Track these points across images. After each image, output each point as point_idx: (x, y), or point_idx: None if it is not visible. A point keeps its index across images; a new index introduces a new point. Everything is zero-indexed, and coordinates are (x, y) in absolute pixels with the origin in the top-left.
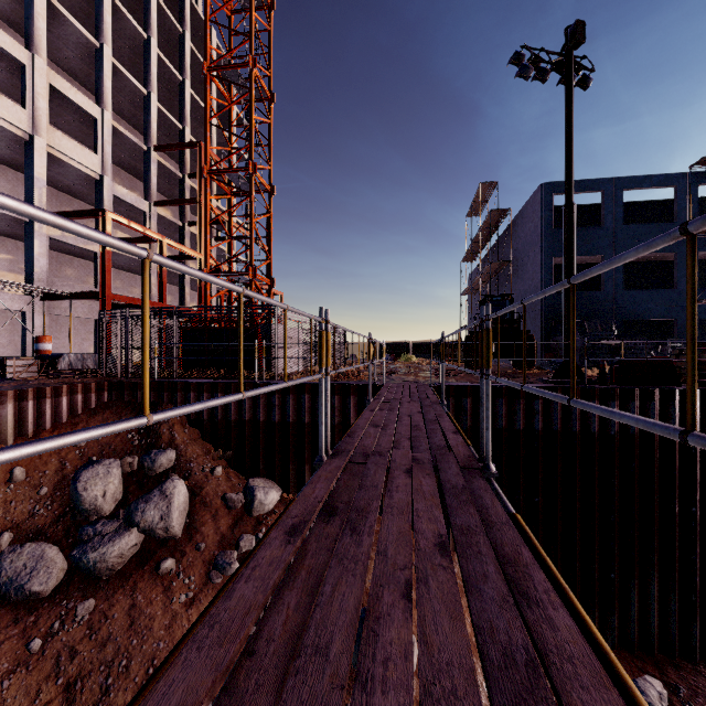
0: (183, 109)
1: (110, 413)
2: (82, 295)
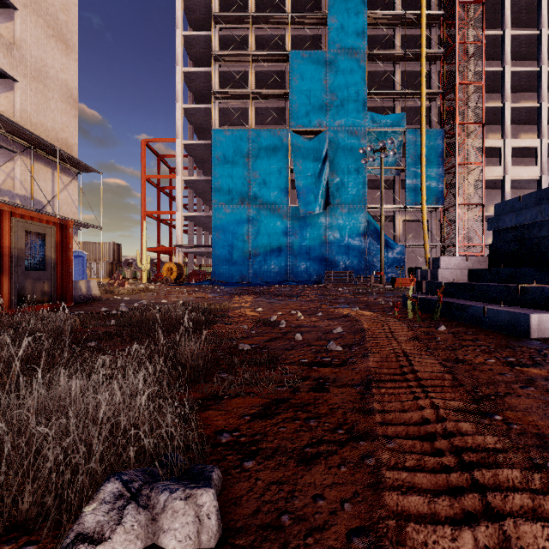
0: None
1: None
2: None
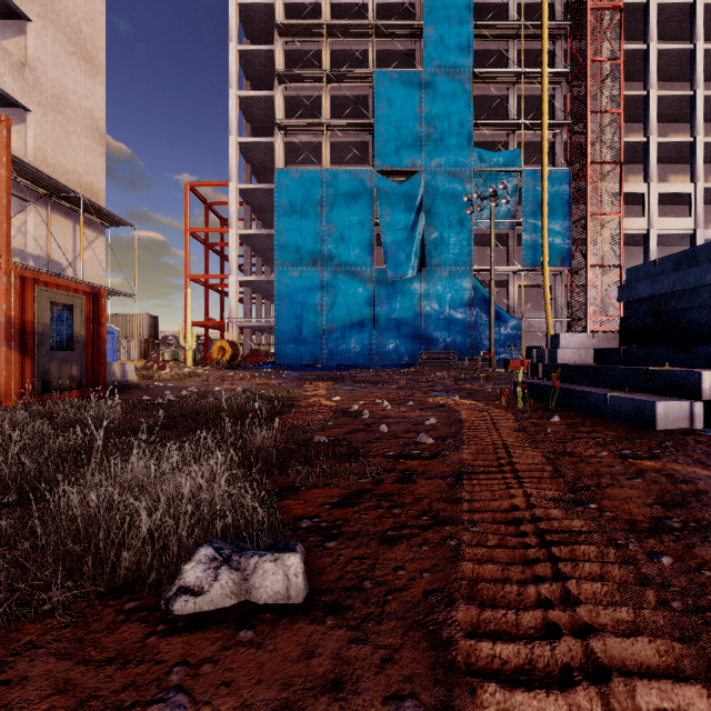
0: None
1: None
2: None
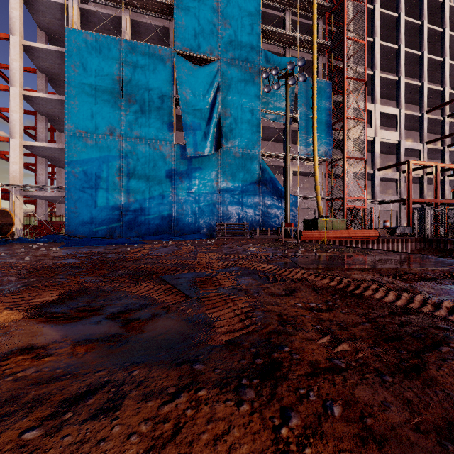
0: (443, 77)
1: (427, 251)
2: (396, 200)
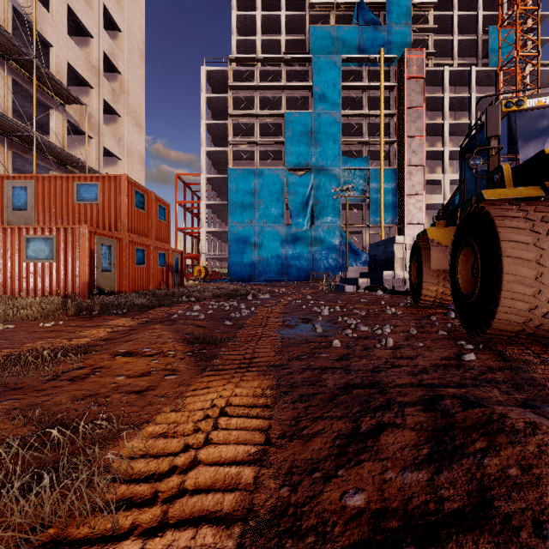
0: None
1: None
2: None
